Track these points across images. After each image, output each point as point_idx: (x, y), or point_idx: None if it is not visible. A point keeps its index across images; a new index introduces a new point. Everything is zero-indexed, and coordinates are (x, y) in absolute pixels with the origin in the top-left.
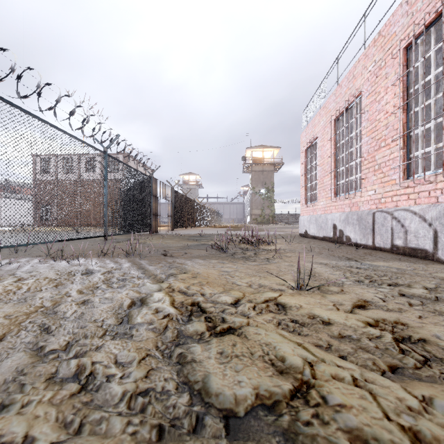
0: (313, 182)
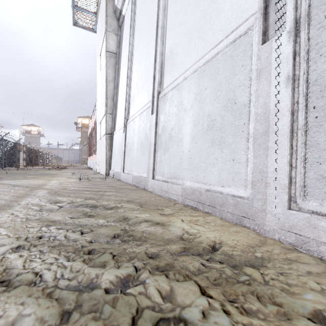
0: None
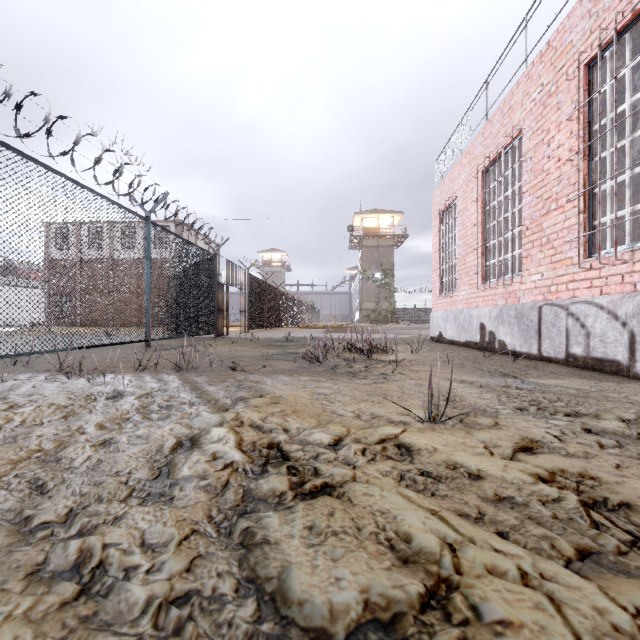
0: (450, 262)
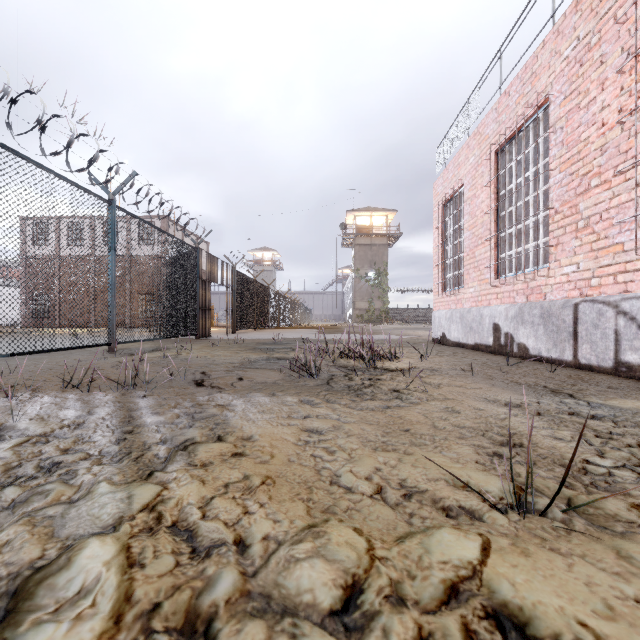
0: (455, 256)
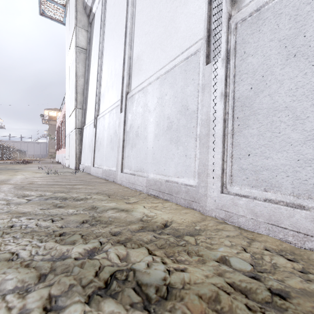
0: None
